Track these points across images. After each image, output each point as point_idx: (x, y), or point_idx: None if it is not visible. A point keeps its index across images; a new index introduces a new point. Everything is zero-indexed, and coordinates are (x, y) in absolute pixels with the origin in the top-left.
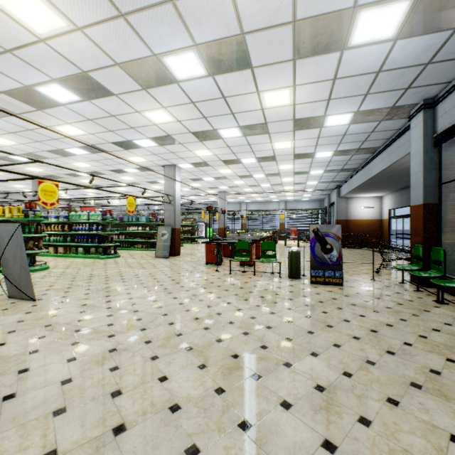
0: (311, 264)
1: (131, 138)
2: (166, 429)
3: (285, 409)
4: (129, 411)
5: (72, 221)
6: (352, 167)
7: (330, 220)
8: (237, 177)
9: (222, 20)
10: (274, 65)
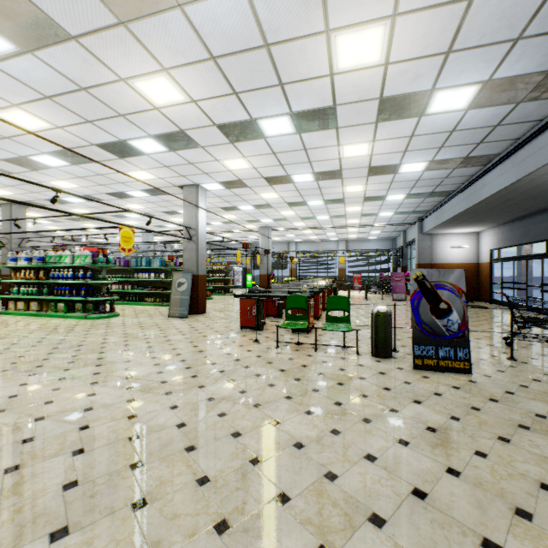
0: (414, 335)
1: (123, 136)
2: None
3: None
4: None
5: (48, 265)
6: (447, 189)
7: (406, 265)
8: (286, 205)
9: None
10: None
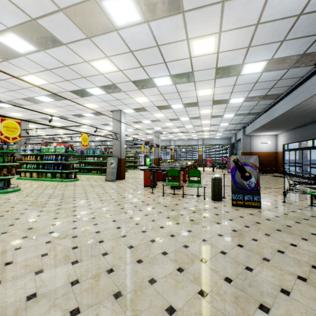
0: (232, 189)
1: (84, 87)
2: None
3: None
4: None
5: (42, 153)
6: (257, 111)
7: (236, 153)
8: (168, 120)
9: None
10: (204, 9)
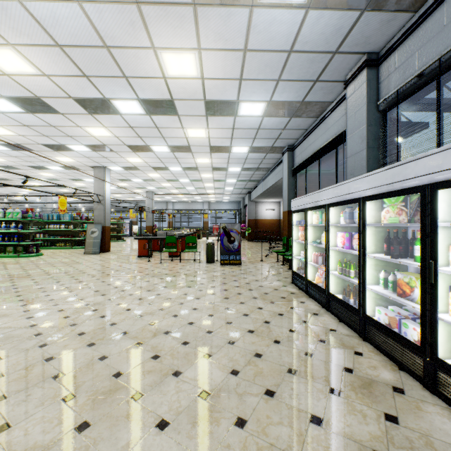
0: (221, 251)
1: (65, 143)
2: (137, 321)
3: (194, 310)
4: (115, 320)
5: None
6: (256, 179)
7: (244, 219)
8: (165, 180)
9: (159, 91)
10: (194, 116)
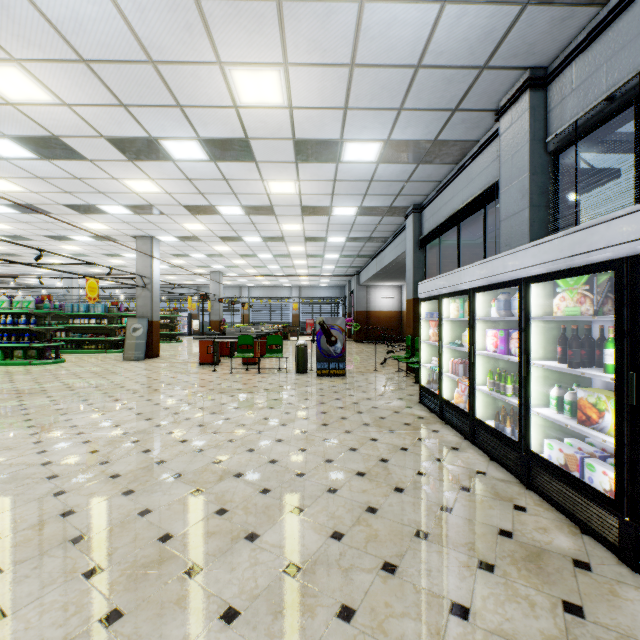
0: (317, 356)
1: (95, 202)
2: (196, 458)
3: (279, 442)
4: (163, 456)
5: None
6: (368, 254)
7: (351, 311)
8: (238, 256)
9: (228, 127)
10: (278, 163)
